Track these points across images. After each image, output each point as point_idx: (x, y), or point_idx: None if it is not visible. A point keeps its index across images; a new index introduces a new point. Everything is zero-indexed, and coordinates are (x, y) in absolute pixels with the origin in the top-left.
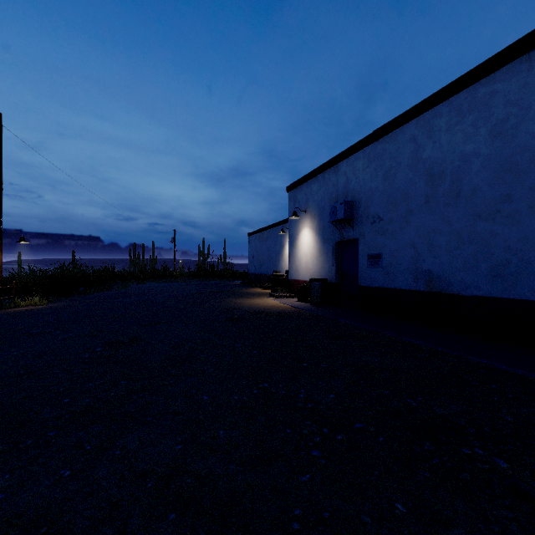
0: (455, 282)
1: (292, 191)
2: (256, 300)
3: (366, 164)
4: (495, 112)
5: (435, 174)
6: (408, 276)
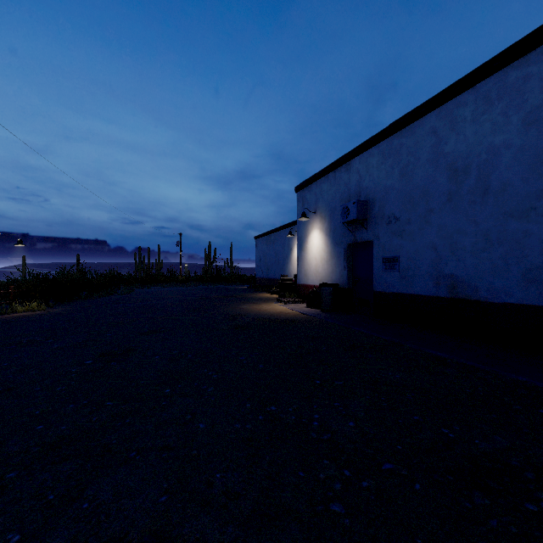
0: (482, 287)
1: (301, 191)
2: (263, 306)
3: (381, 160)
4: (529, 98)
5: (458, 169)
6: (428, 281)
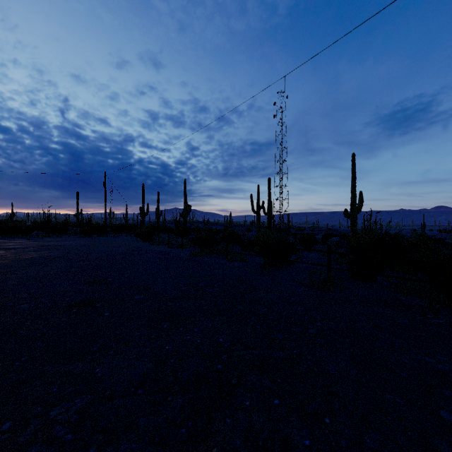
0: None
1: None
2: None
3: None
4: None
5: None
6: None
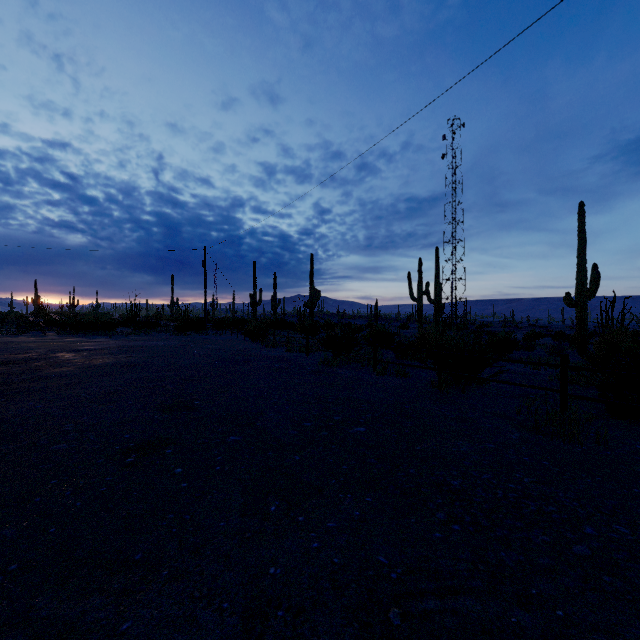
0: None
1: None
2: None
3: None
4: None
5: None
6: None
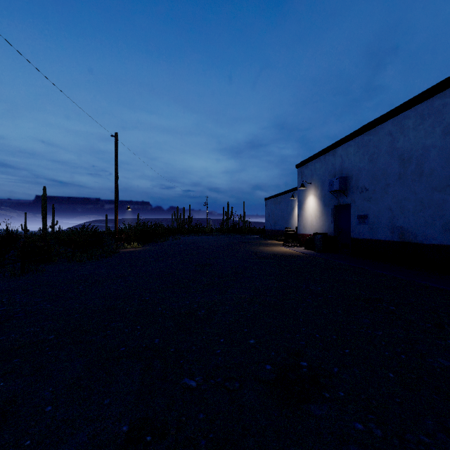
0: (419, 234)
1: (301, 167)
2: (273, 248)
3: (356, 150)
4: (446, 118)
5: (405, 159)
6: (386, 230)
